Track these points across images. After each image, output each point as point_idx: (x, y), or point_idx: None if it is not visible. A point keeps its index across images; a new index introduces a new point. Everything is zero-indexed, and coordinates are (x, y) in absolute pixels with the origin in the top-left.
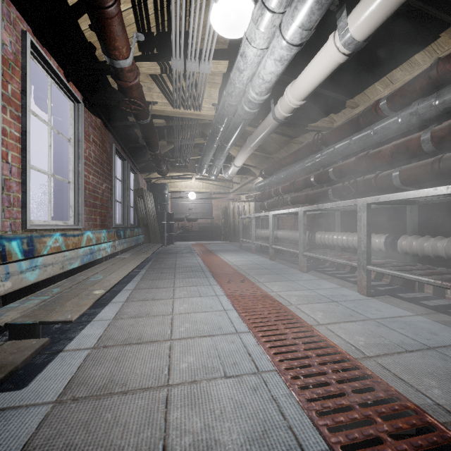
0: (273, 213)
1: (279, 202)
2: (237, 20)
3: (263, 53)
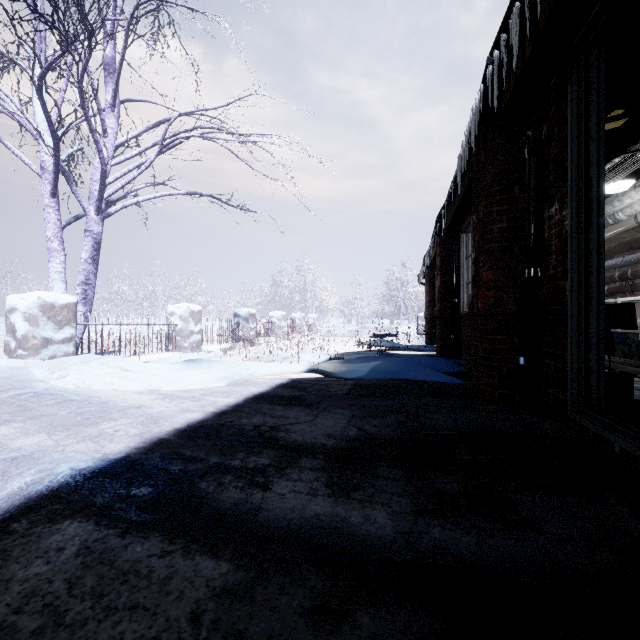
0: (622, 299)
1: (627, 288)
2: (621, 189)
3: (638, 200)
